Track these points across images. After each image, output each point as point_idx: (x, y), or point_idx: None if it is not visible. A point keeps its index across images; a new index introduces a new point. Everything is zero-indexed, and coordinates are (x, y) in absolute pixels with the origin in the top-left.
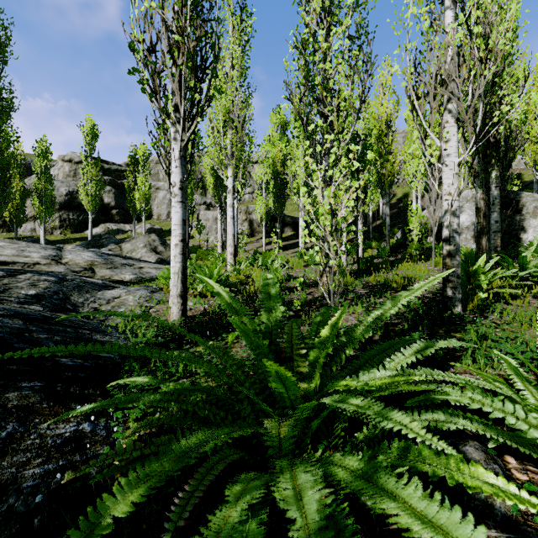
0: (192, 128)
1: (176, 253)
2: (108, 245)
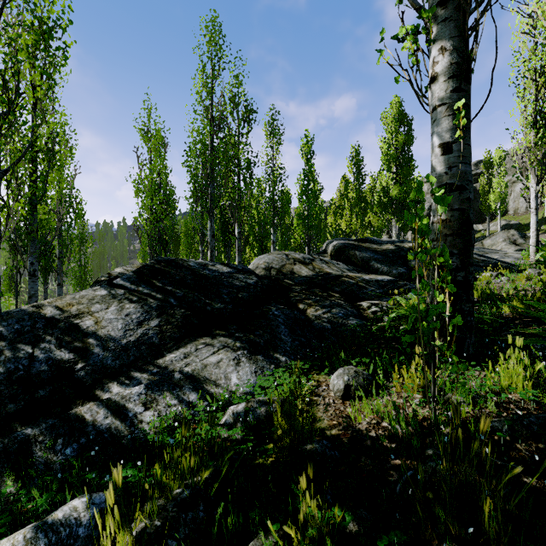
0: (541, 184)
1: (533, 235)
2: None
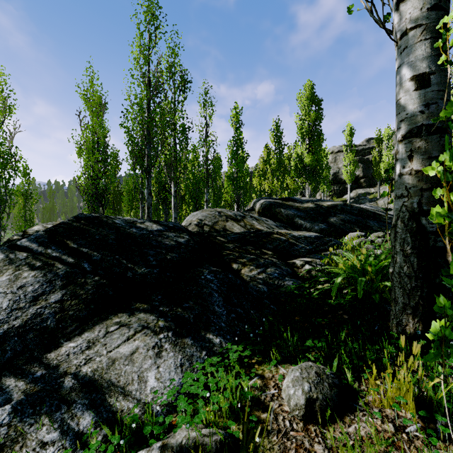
0: None
1: None
2: (365, 203)
